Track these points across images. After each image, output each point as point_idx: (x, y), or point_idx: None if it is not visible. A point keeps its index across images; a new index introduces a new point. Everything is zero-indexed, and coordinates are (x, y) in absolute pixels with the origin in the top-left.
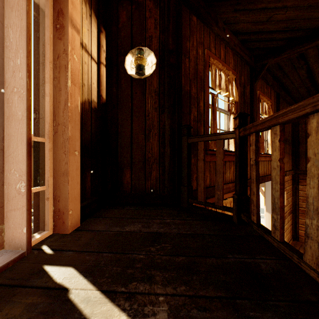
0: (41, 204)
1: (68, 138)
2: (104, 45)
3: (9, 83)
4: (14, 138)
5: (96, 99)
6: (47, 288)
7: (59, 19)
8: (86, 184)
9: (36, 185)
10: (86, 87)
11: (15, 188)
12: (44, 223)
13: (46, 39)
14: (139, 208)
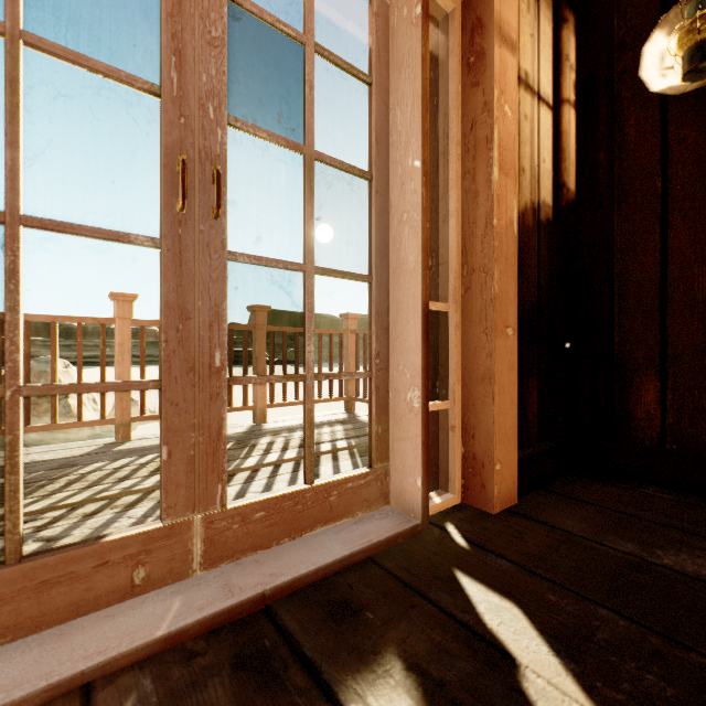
0: (440, 437)
1: (491, 298)
2: (571, 52)
3: (395, 209)
4: (402, 306)
5: (551, 198)
6: (467, 627)
7: (474, 44)
8: (527, 407)
9: (431, 398)
10: (527, 175)
11: (405, 399)
12: (445, 475)
13: (449, 101)
14: (700, 502)
